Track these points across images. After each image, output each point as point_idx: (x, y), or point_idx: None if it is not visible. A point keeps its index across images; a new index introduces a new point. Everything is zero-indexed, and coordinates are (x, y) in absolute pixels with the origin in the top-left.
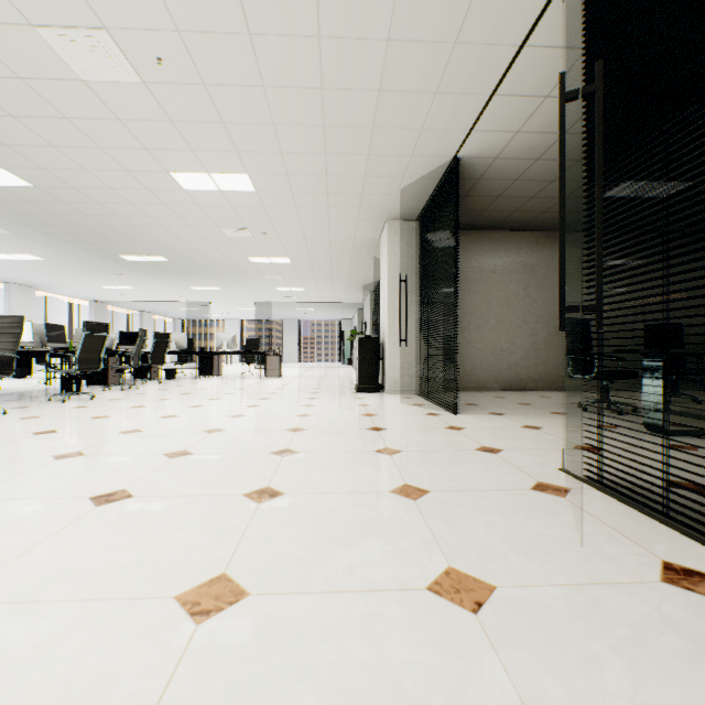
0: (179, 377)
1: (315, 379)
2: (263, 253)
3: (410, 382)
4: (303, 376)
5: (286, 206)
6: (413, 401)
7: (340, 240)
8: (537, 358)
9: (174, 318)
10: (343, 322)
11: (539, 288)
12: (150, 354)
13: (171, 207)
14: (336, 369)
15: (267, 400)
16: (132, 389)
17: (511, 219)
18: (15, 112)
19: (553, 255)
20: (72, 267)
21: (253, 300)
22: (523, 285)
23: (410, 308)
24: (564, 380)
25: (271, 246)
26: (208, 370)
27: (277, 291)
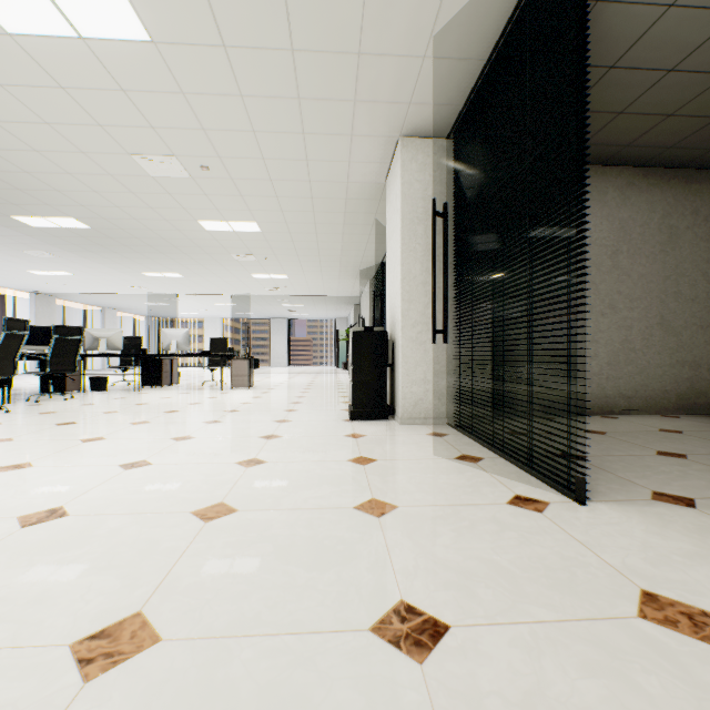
0: (116, 387)
1: (295, 391)
2: (218, 213)
3: (438, 404)
4: (282, 385)
5: (224, 94)
6: (454, 445)
7: (326, 186)
8: (630, 364)
9: (146, 316)
10: (337, 321)
11: (633, 254)
12: (47, 357)
13: (16, 95)
14: (328, 375)
15: (183, 443)
16: None
17: (604, 136)
18: None
19: (655, 203)
20: None
21: (229, 292)
22: (610, 251)
23: (438, 283)
24: (671, 398)
25: (224, 197)
26: (155, 379)
27: (253, 279)
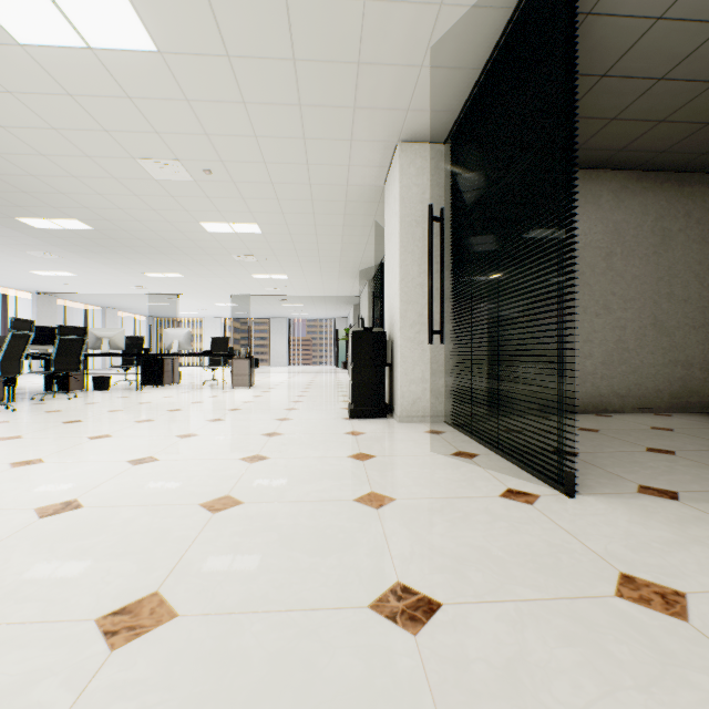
0: (118, 387)
1: (296, 390)
2: (219, 215)
3: (435, 403)
4: (282, 384)
5: (227, 101)
6: (450, 442)
7: (326, 189)
8: (624, 363)
9: (147, 316)
10: (337, 320)
11: (627, 256)
12: (52, 356)
13: (25, 102)
14: (327, 374)
15: (188, 440)
16: (6, 411)
17: (597, 141)
18: None
19: (648, 206)
20: None
21: (229, 292)
22: (604, 253)
23: (435, 284)
24: (664, 397)
25: (226, 200)
26: (157, 378)
27: (254, 279)
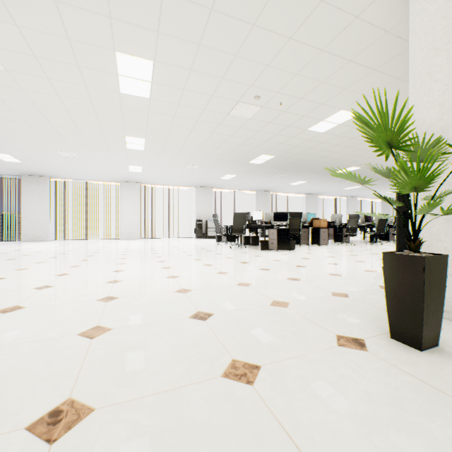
0: None
1: None
2: None
3: None
4: None
5: None
6: None
7: None
8: None
9: None
10: None
11: None
12: None
13: None
14: None
15: None
16: None
17: None
18: (359, 155)
19: None
20: (372, 187)
21: None
22: None
23: None
24: None
25: None
26: None
27: None
